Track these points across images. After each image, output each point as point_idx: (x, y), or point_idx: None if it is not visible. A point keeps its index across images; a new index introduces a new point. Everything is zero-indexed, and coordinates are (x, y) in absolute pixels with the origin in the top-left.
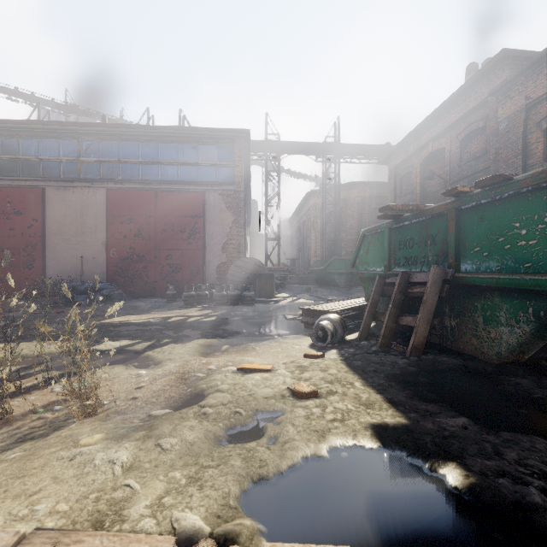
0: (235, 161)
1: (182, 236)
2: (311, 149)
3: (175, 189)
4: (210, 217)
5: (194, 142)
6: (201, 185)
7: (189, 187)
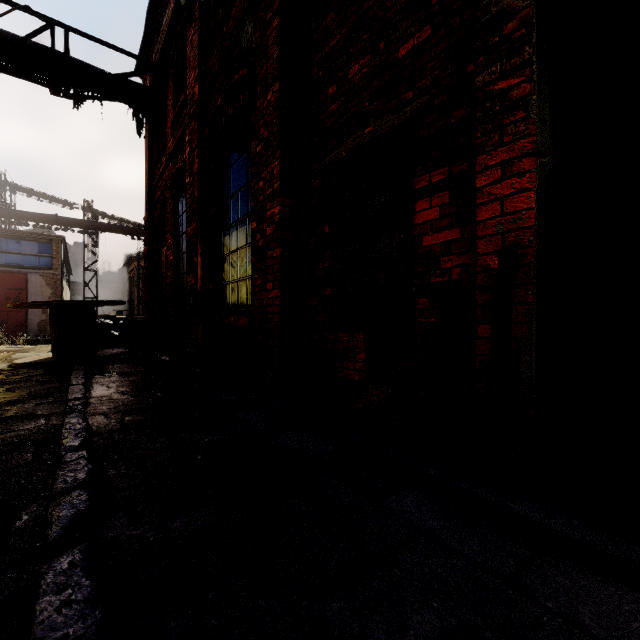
0: (54, 255)
1: (7, 302)
2: (126, 231)
3: (1, 270)
4: (32, 290)
5: (18, 239)
6: (24, 269)
7: (14, 269)
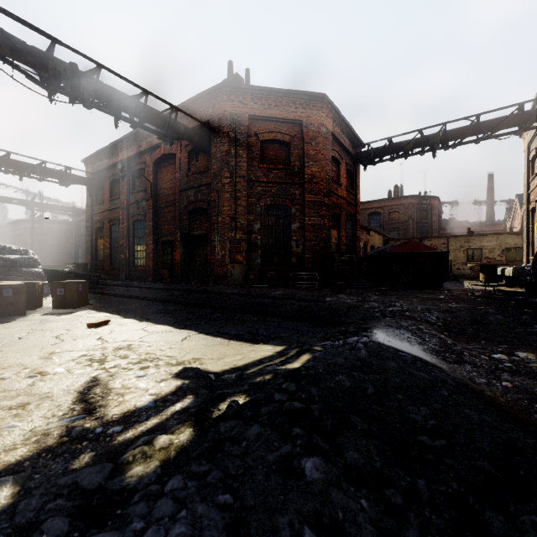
0: None
1: None
2: (23, 203)
3: None
4: None
5: None
6: None
7: None
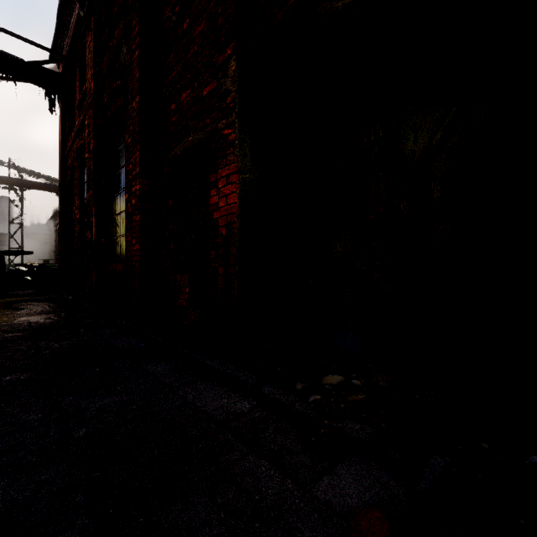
0: None
1: None
2: (51, 189)
3: None
4: None
5: None
6: None
7: None
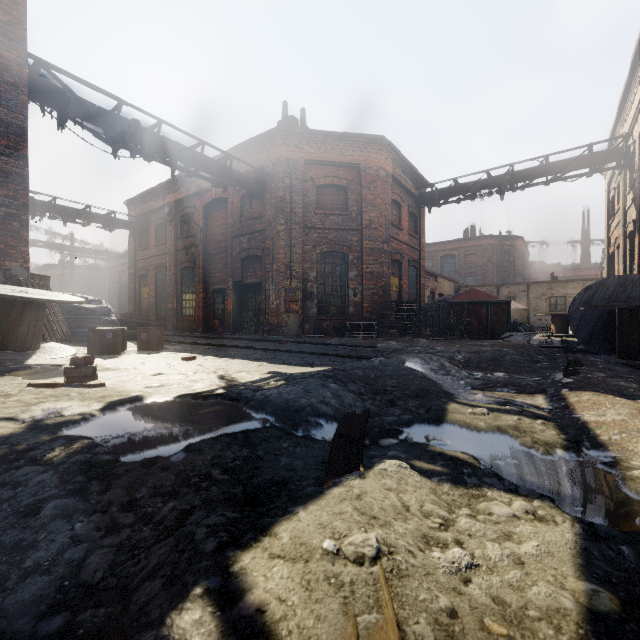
0: None
1: None
2: (52, 247)
3: None
4: None
5: None
6: None
7: None
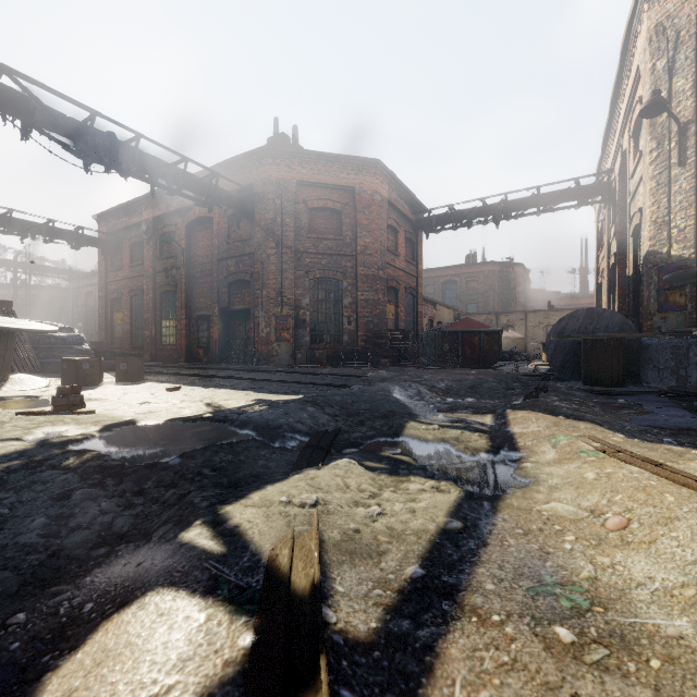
0: None
1: None
2: (3, 264)
3: None
4: None
5: None
6: None
7: None
